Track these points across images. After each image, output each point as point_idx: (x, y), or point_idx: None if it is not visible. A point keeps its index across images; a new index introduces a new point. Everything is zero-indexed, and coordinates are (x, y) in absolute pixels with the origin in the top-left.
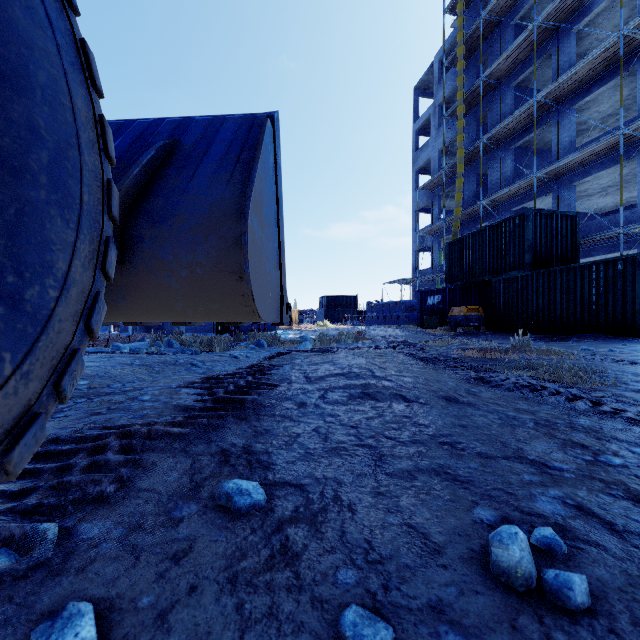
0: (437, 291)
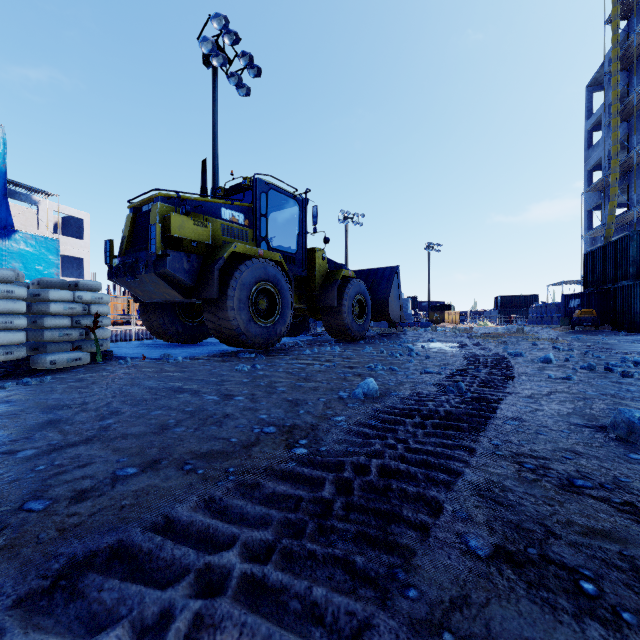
0: (577, 295)
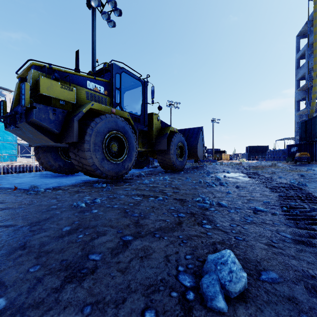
0: (295, 145)
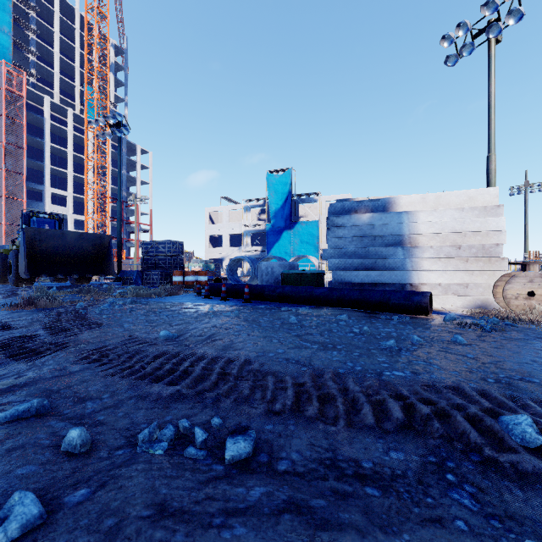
0: None
